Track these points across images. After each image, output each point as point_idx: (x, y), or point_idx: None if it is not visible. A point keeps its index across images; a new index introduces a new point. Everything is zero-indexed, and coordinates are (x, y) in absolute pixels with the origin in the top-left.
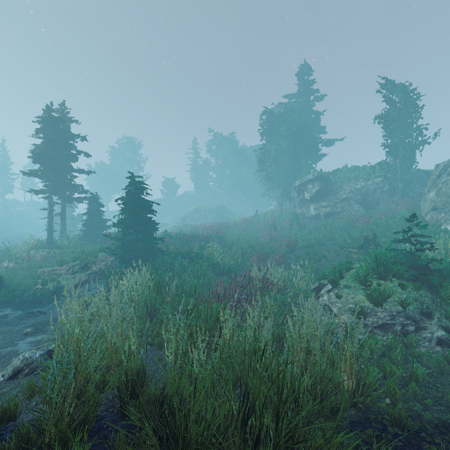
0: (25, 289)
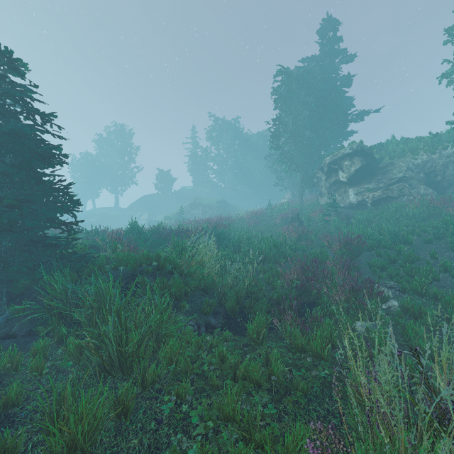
0: None
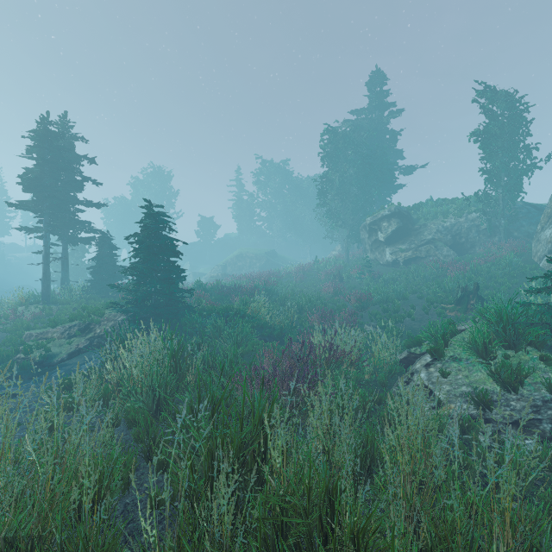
0: (2, 359)
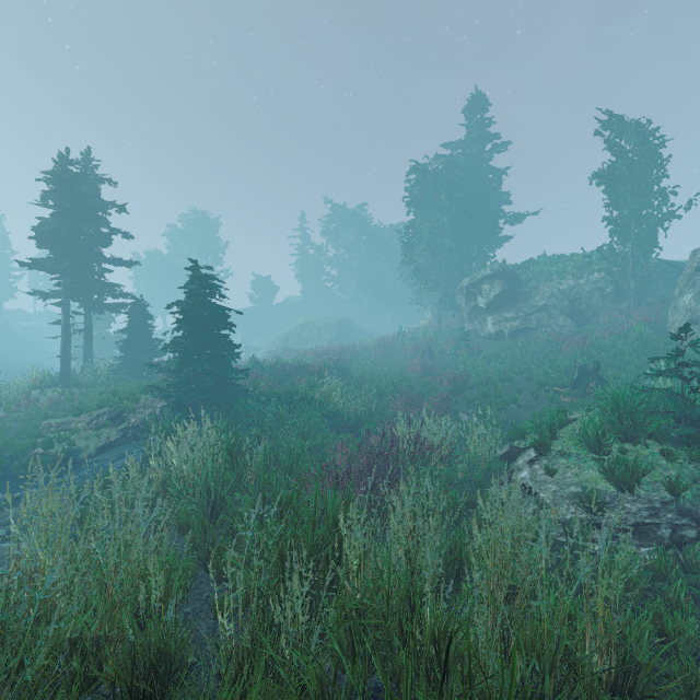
0: (16, 455)
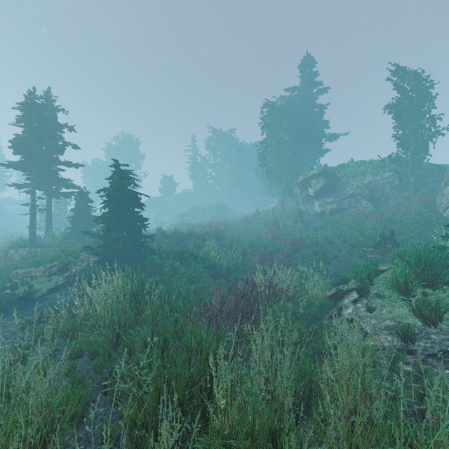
0: None
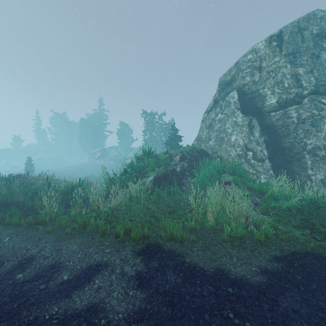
0: None
